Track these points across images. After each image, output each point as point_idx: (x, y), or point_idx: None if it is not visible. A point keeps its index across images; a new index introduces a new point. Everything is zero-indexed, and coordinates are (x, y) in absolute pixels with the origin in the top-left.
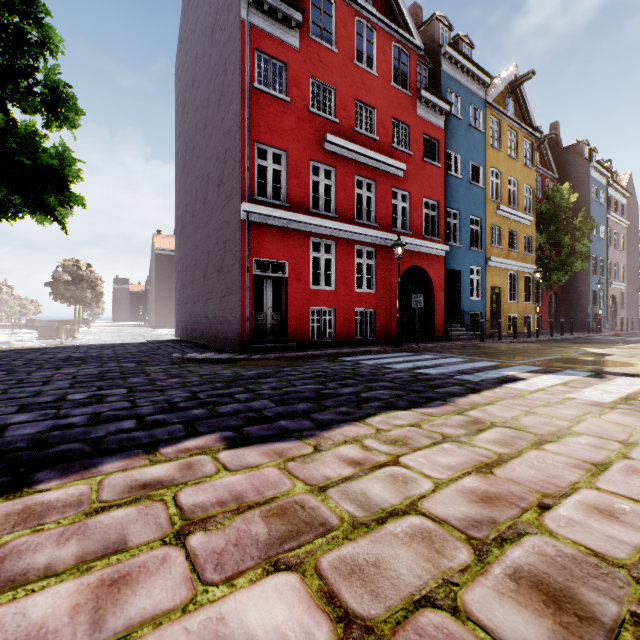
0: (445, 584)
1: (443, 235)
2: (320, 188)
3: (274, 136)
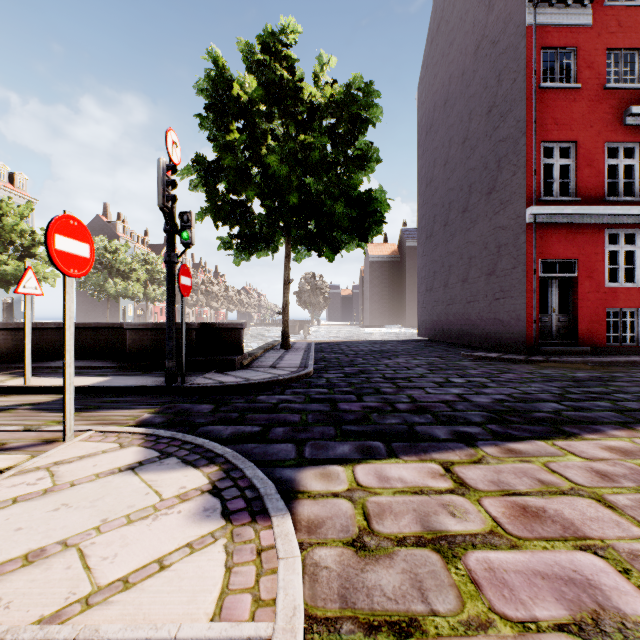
0: None
1: None
2: (618, 171)
3: (561, 130)
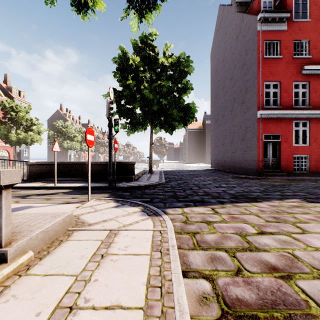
0: None
1: None
2: (299, 94)
3: (273, 76)
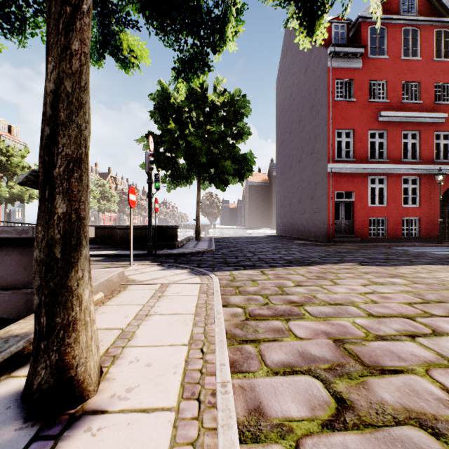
0: (442, 284)
1: None
2: (375, 145)
3: (346, 123)
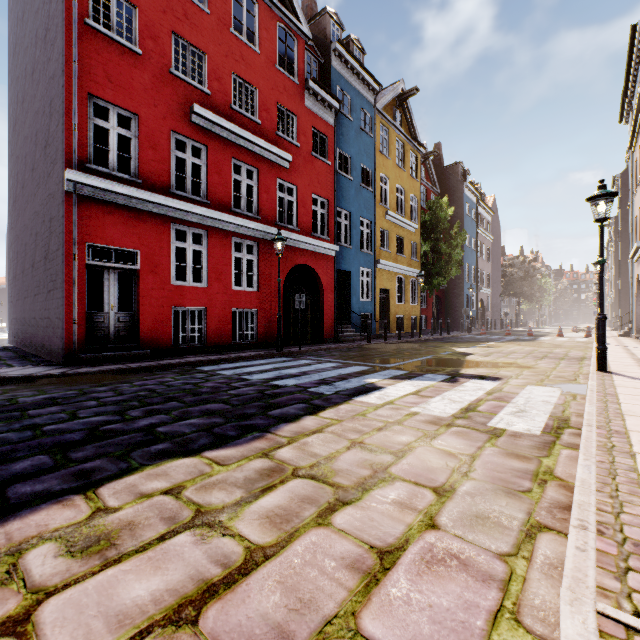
0: None
1: (333, 234)
2: (187, 167)
3: (119, 92)
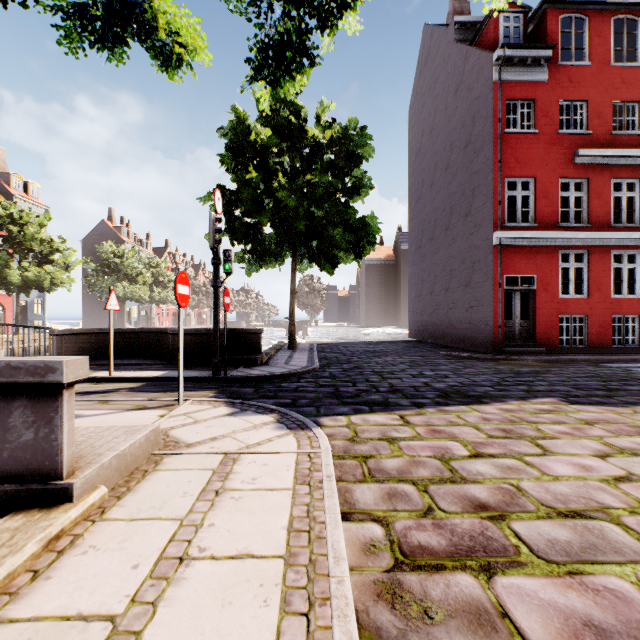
0: None
1: None
2: (569, 202)
3: (522, 168)
